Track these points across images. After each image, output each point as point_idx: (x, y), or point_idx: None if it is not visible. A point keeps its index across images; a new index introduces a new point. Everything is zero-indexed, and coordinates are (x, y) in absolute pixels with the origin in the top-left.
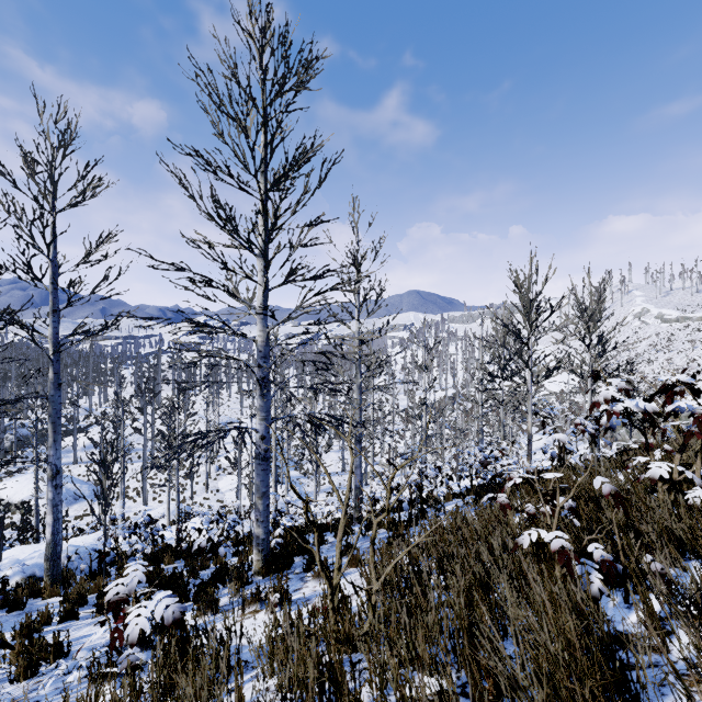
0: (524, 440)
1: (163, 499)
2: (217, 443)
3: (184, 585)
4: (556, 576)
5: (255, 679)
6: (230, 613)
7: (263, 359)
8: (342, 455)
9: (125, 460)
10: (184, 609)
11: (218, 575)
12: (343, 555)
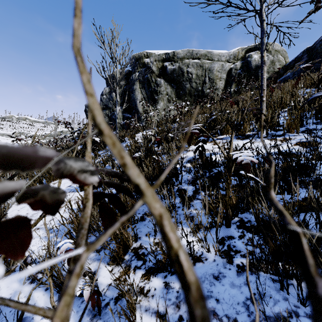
0: None
1: None
2: None
3: None
4: None
5: None
6: None
7: None
8: None
9: None
10: None
11: None
12: None
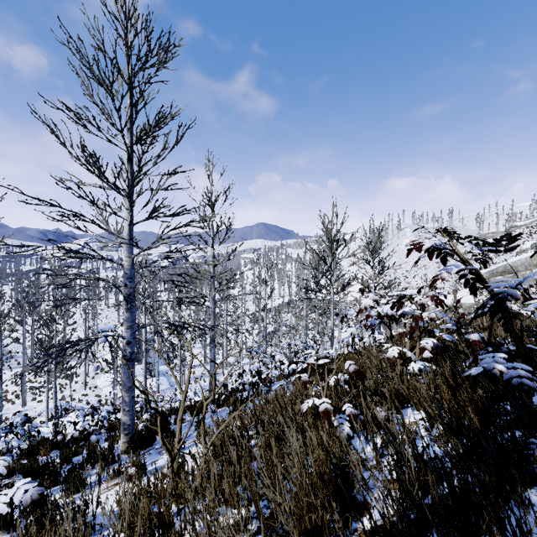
0: (337, 332)
1: (43, 399)
2: (96, 347)
3: (55, 471)
4: (326, 428)
5: (107, 536)
6: (95, 489)
7: (129, 279)
8: (204, 351)
9: (4, 367)
10: (42, 491)
11: (88, 459)
12: (196, 430)
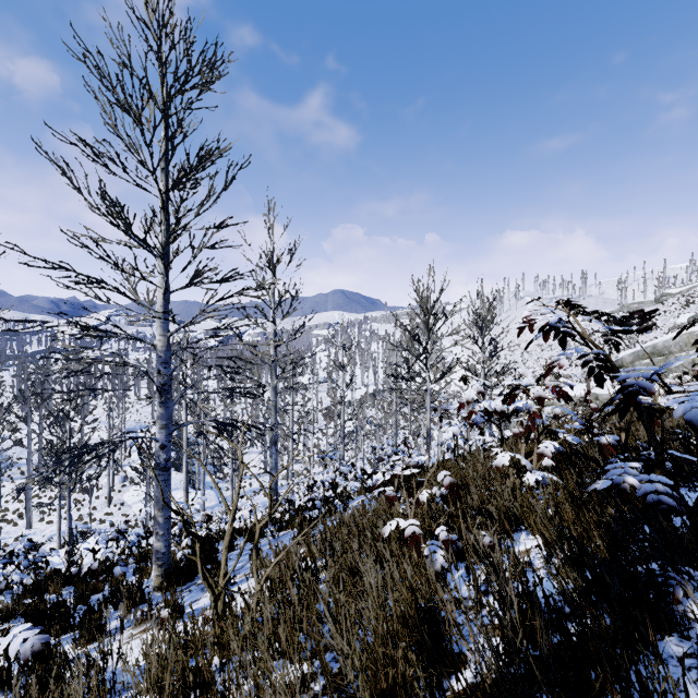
0: (436, 431)
1: (54, 519)
2: (123, 451)
3: (68, 613)
4: (414, 557)
5: None
6: (118, 636)
7: (164, 364)
8: (264, 456)
9: (3, 477)
10: (46, 640)
11: (110, 597)
12: (250, 559)
